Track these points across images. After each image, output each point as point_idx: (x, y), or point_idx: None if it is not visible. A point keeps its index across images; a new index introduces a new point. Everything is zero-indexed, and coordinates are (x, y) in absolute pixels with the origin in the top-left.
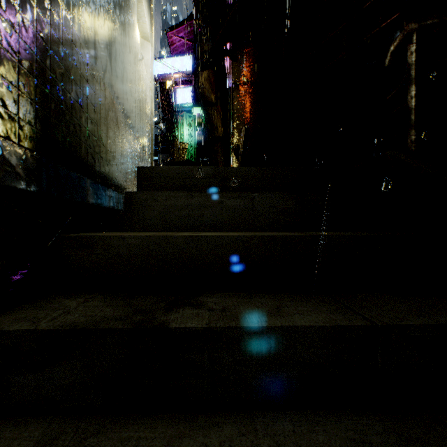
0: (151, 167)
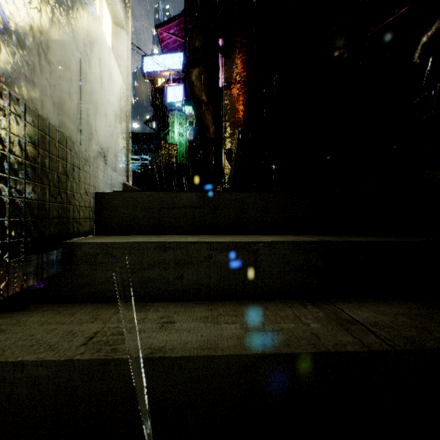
0: (115, 194)
